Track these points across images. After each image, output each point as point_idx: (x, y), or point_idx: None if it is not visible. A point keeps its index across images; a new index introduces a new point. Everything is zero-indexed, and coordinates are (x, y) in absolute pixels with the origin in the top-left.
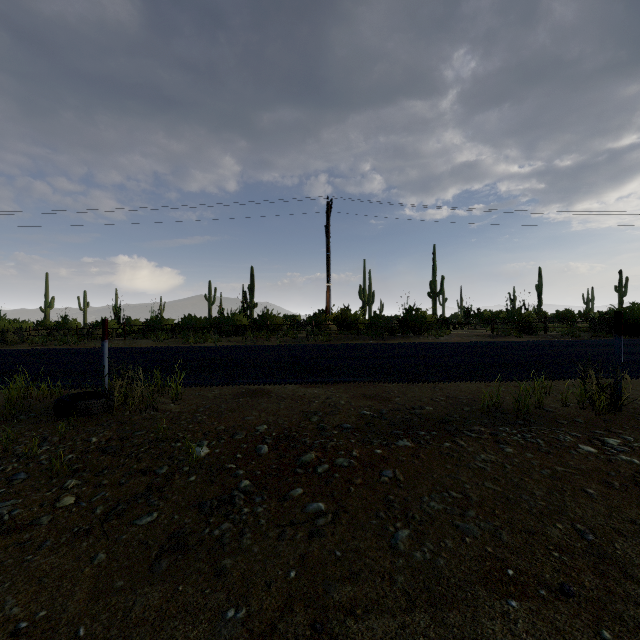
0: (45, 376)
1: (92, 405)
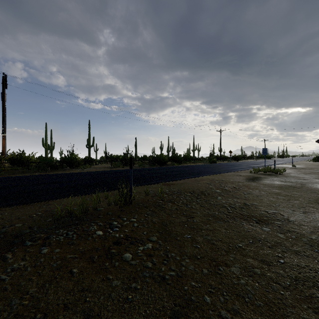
0: None
1: None
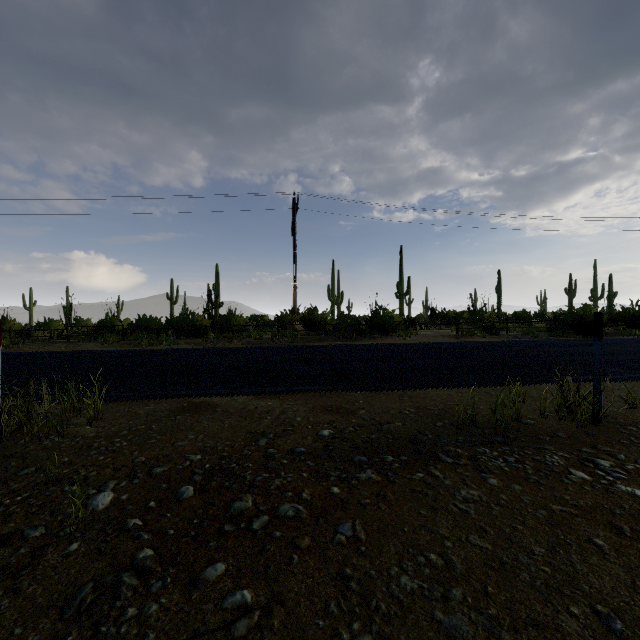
0: None
1: None
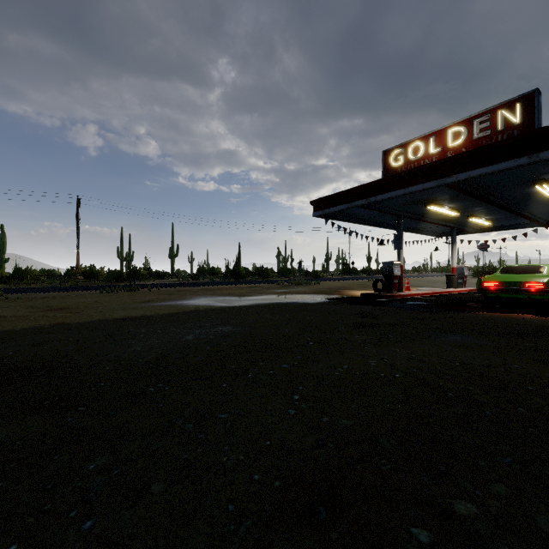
0: None
1: None
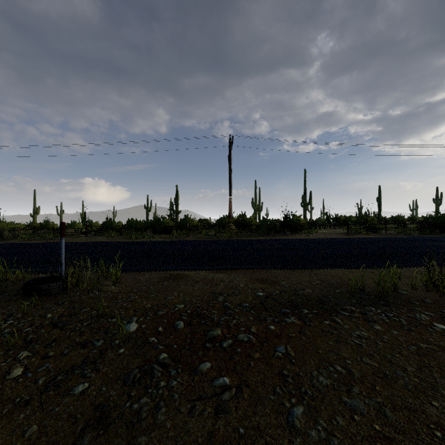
0: (23, 263)
1: (51, 287)
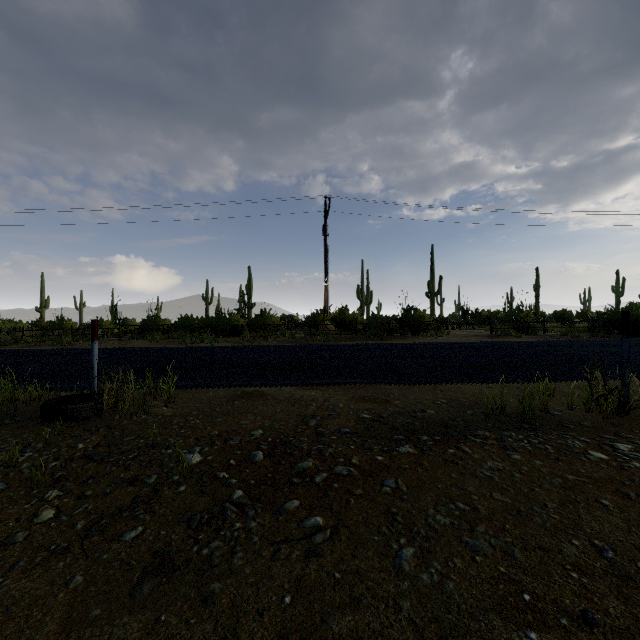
0: (35, 378)
1: (80, 409)
